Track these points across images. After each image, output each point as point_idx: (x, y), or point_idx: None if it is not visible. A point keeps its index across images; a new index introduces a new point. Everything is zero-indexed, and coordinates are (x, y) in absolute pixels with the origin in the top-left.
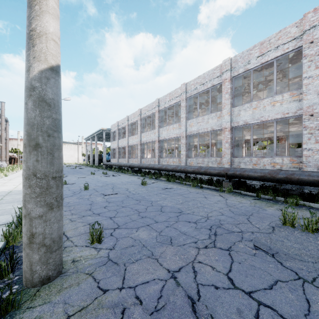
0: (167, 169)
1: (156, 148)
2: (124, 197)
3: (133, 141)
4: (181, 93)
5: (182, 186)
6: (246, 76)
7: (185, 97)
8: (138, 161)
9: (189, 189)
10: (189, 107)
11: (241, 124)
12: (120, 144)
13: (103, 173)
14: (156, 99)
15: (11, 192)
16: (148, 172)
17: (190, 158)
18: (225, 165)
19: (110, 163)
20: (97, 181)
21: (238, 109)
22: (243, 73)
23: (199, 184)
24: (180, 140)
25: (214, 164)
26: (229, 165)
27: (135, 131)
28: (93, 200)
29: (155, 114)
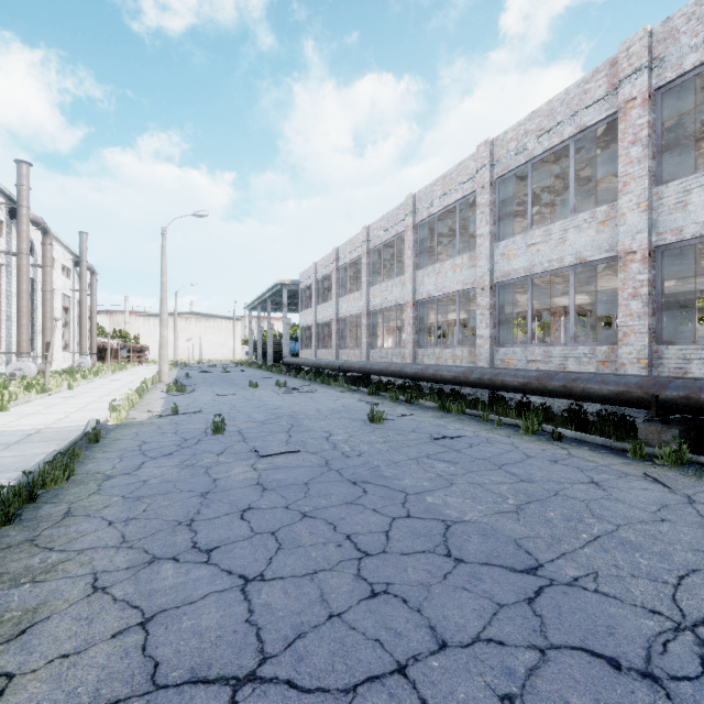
0: (440, 376)
1: (406, 323)
2: (315, 468)
3: (349, 308)
4: (476, 169)
5: (489, 429)
6: (703, 83)
7: (489, 180)
8: (361, 356)
9: (517, 443)
10: (501, 206)
11: (694, 234)
12: (320, 316)
13: (277, 385)
14: (406, 198)
15: (36, 434)
16: (387, 383)
17: (504, 348)
18: (627, 367)
19: (297, 359)
20: (258, 407)
21: (677, 189)
22: (702, 66)
23: (544, 426)
24: (469, 302)
25: (586, 365)
26: (642, 367)
27: (354, 285)
28: (220, 474)
29: (405, 235)
